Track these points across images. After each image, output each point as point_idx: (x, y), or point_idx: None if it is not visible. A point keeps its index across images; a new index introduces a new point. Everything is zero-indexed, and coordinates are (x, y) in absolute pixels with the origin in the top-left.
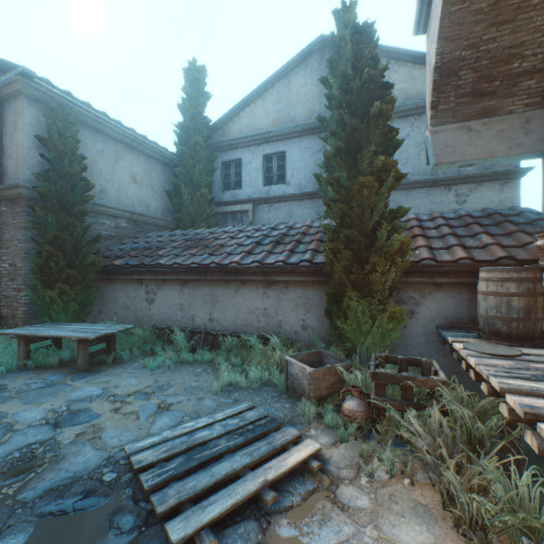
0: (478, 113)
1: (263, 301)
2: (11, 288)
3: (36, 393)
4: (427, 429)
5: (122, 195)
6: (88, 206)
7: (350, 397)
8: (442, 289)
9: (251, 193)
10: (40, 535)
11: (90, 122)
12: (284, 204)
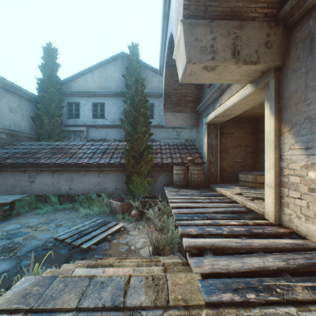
0: (178, 110)
1: (97, 179)
2: None
3: None
4: (154, 213)
5: (3, 119)
6: None
7: (134, 210)
8: (165, 172)
9: (85, 121)
10: (37, 258)
11: None
12: (104, 129)
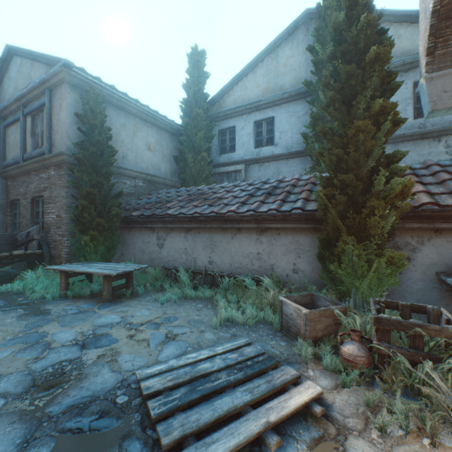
0: None
1: (256, 246)
2: (57, 234)
3: (70, 317)
4: (448, 385)
5: (139, 160)
6: (113, 169)
7: (349, 341)
8: (443, 235)
9: (243, 155)
10: None
11: (115, 102)
12: (272, 163)
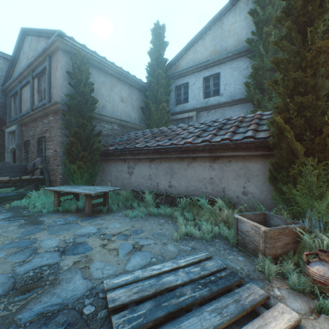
0: None
1: (209, 172)
2: (54, 164)
3: (58, 227)
4: None
5: (115, 109)
6: (95, 115)
7: (317, 261)
8: None
9: (194, 104)
10: None
11: (96, 64)
12: (218, 110)
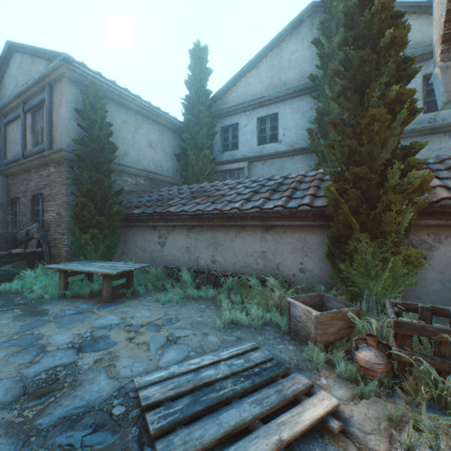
0: None
1: (261, 244)
2: (57, 232)
3: (68, 318)
4: None
5: (141, 157)
6: (114, 166)
7: (365, 346)
8: None
9: (246, 152)
10: None
11: (116, 98)
12: (276, 160)
